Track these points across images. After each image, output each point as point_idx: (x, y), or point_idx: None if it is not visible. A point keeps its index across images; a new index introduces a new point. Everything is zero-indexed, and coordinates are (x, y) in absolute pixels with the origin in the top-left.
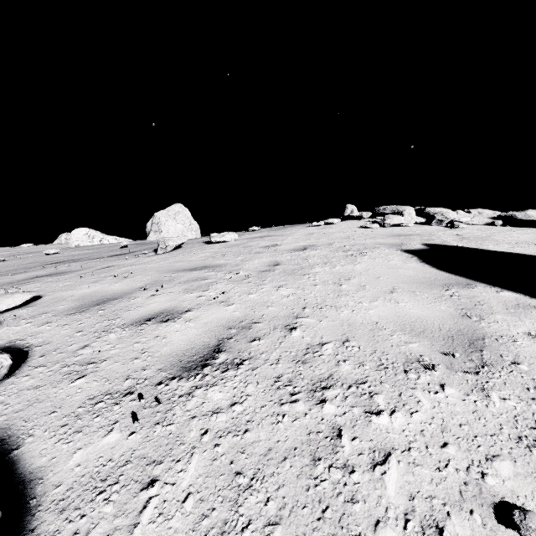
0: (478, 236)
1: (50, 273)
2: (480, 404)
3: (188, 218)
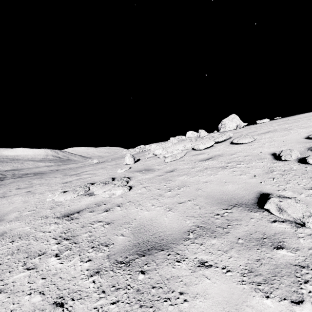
0: None
1: None
2: None
3: (238, 120)
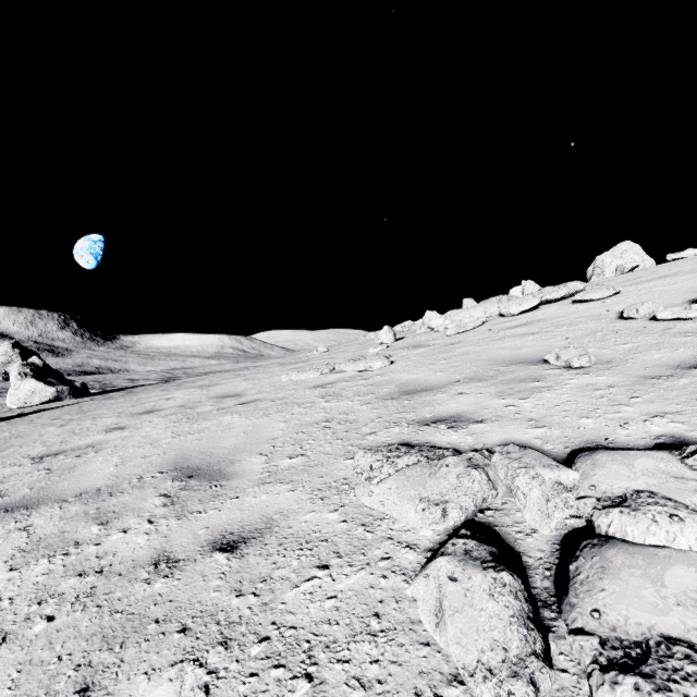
0: None
1: None
2: None
3: (638, 254)
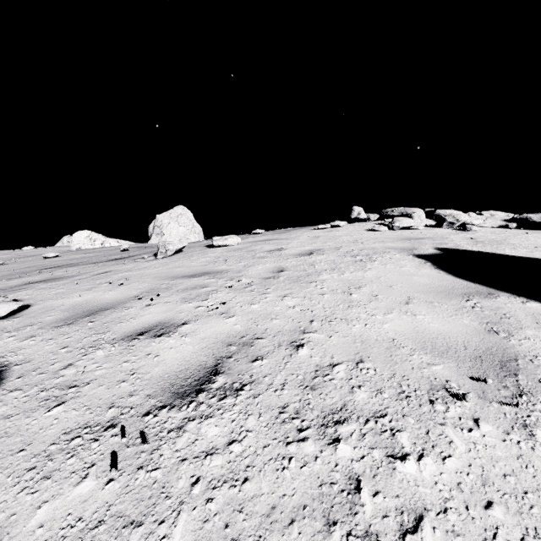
0: (493, 240)
1: (45, 279)
2: (524, 447)
3: (190, 220)
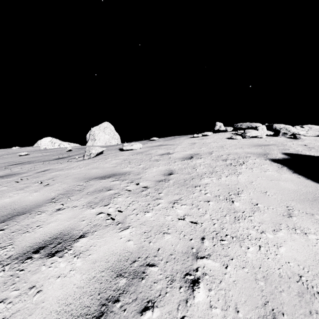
0: None
1: (4, 174)
2: None
3: (112, 131)
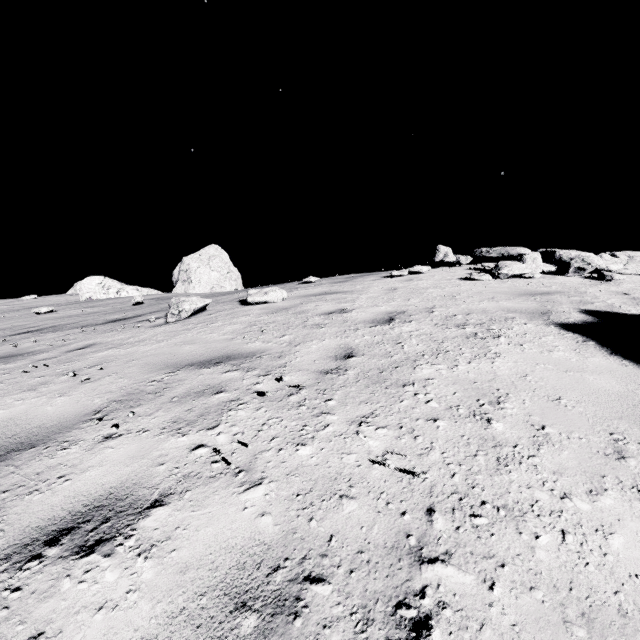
0: None
1: (1, 355)
2: None
3: (225, 263)
